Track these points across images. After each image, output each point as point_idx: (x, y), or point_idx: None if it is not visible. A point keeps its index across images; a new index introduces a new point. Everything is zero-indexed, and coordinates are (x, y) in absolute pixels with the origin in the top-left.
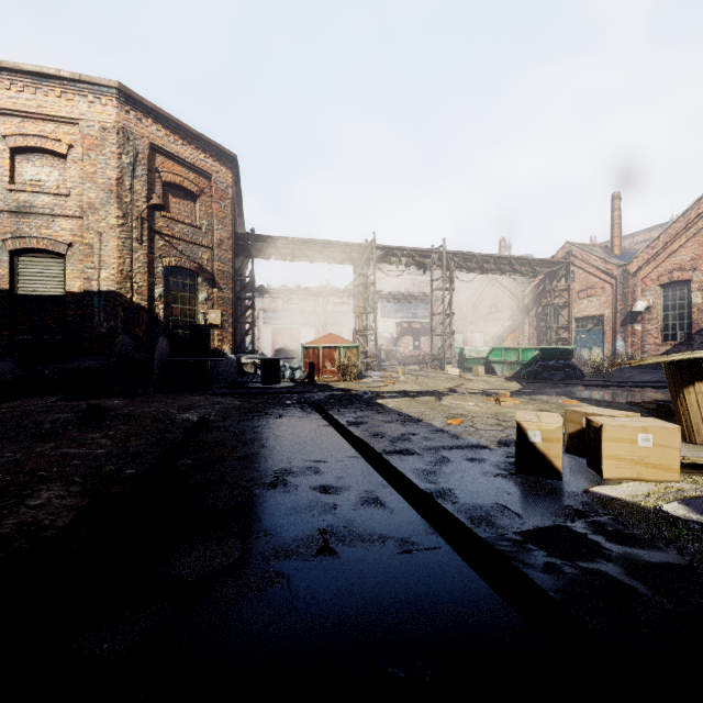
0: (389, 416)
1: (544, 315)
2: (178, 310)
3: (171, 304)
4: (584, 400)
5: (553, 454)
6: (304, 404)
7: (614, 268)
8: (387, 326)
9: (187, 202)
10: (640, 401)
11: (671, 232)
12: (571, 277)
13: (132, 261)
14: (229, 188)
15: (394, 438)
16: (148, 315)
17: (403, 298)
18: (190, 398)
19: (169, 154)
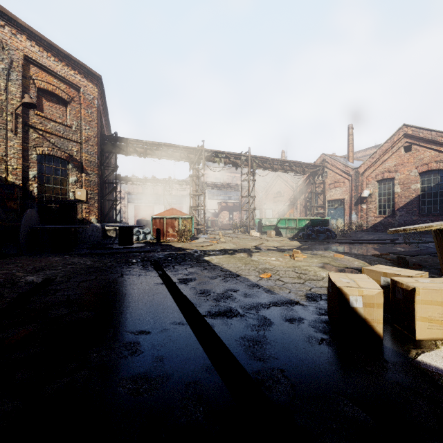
0: (213, 272)
1: (309, 199)
2: (51, 188)
3: (45, 184)
4: (346, 254)
5: (374, 319)
6: (147, 262)
7: (350, 170)
8: (212, 205)
9: (59, 106)
10: (378, 253)
11: (383, 149)
12: (325, 175)
13: (7, 148)
14: (95, 99)
15: (218, 296)
16: (23, 192)
17: (222, 186)
18: (49, 259)
19: (42, 66)
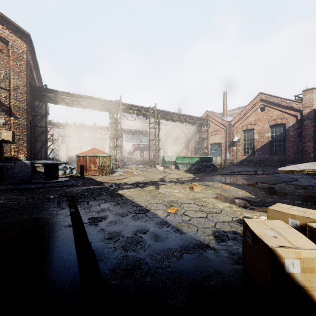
0: (125, 208)
1: (197, 142)
2: None
3: None
4: (230, 184)
5: (314, 286)
6: (63, 198)
7: (225, 122)
8: (128, 146)
9: None
10: (250, 182)
11: (247, 108)
12: (208, 126)
13: None
14: (23, 53)
15: (127, 242)
16: None
17: (135, 132)
18: None
19: None
